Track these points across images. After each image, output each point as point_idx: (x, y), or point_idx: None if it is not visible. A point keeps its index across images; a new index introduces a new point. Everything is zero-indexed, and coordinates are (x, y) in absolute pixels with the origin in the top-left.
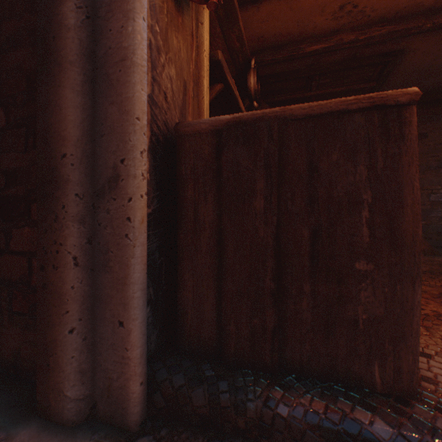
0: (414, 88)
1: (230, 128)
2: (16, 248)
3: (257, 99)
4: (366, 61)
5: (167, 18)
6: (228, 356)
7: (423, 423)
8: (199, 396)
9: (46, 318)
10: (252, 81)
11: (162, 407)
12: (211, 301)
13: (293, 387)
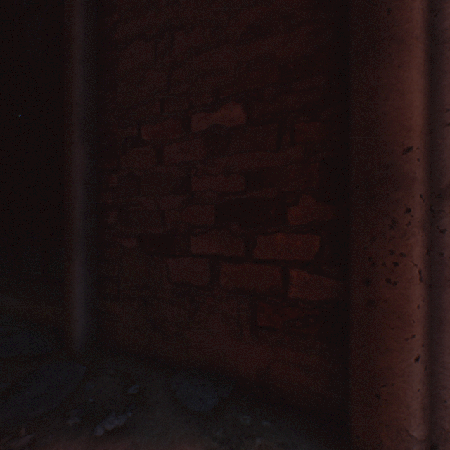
0: None
1: None
2: (261, 257)
3: None
4: None
5: None
6: None
7: None
8: None
9: (372, 340)
10: None
11: None
12: None
13: None
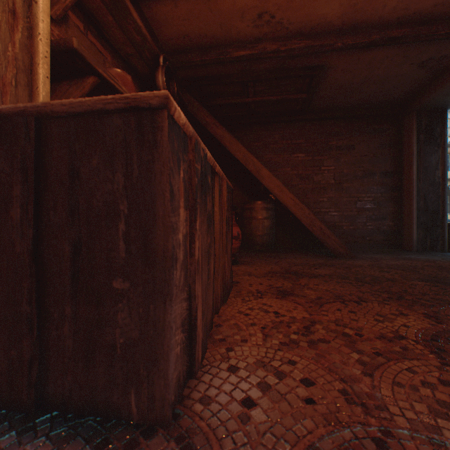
0: (166, 91)
1: None
2: None
3: None
4: (293, 73)
5: None
6: None
7: None
8: None
9: None
10: (161, 79)
11: None
12: None
13: (37, 429)
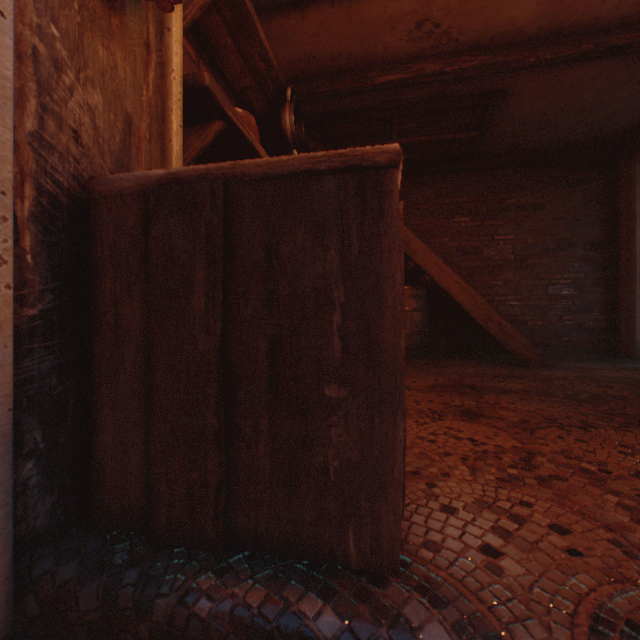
0: (396, 145)
1: (160, 190)
2: None
3: (298, 147)
4: (460, 102)
5: (81, 17)
6: (158, 530)
7: (387, 609)
8: (90, 595)
9: None
10: (288, 119)
11: (37, 617)
12: (139, 448)
13: (236, 570)
